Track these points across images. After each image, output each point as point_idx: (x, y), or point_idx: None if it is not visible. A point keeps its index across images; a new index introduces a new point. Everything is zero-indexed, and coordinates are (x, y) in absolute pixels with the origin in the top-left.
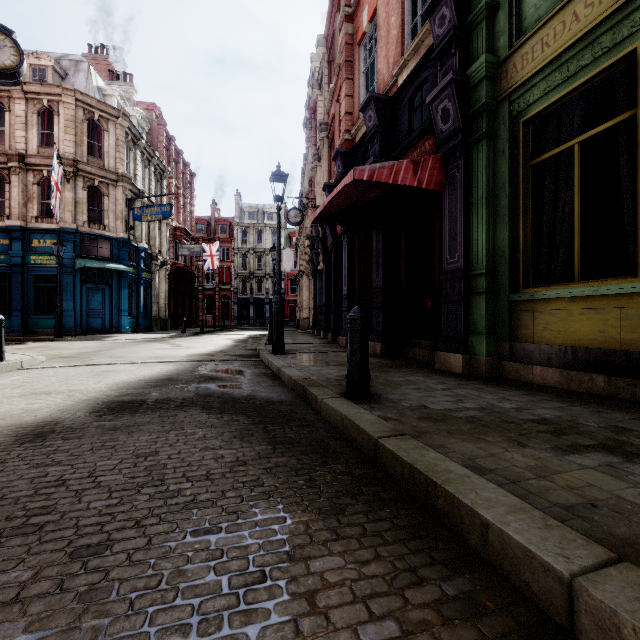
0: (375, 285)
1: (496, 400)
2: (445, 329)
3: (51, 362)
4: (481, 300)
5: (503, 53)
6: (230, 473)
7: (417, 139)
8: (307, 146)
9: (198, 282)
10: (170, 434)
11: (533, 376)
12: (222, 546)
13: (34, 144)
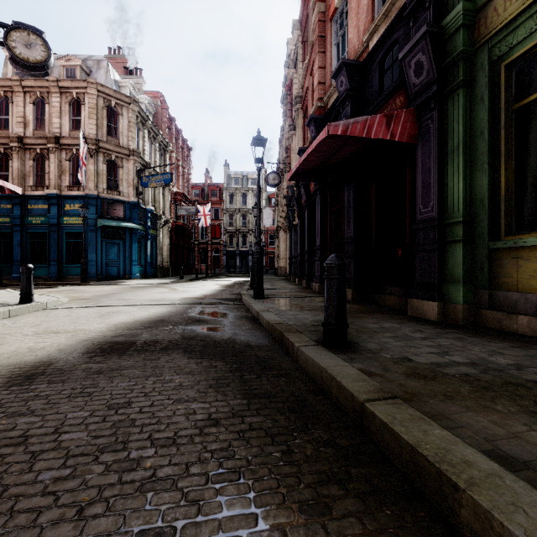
0: (346, 236)
1: (486, 353)
2: (418, 277)
3: (71, 303)
4: (457, 248)
5: None
6: (199, 436)
7: (388, 97)
8: (284, 119)
9: (194, 237)
10: (148, 381)
11: (518, 326)
12: None
13: (66, 128)
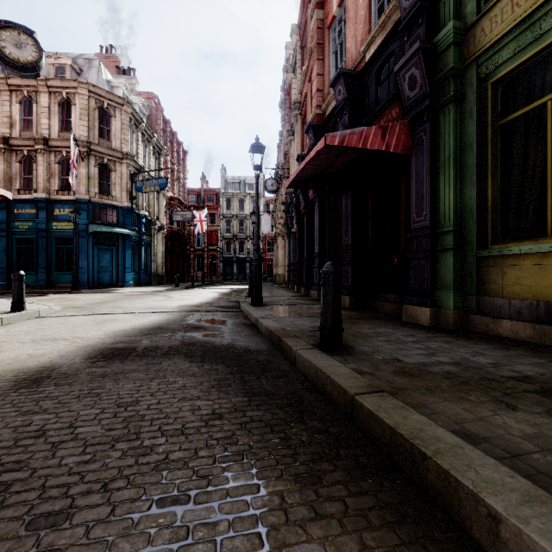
0: (344, 244)
1: (469, 354)
2: (412, 284)
3: (64, 311)
4: (448, 256)
5: (470, 19)
6: (205, 428)
7: (384, 108)
8: (282, 124)
9: (190, 244)
10: (153, 382)
11: (503, 330)
12: (188, 522)
13: (56, 130)
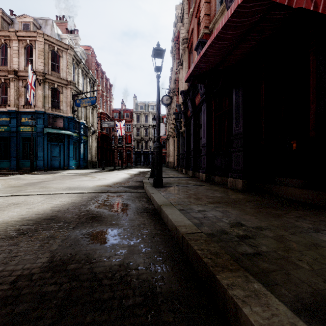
0: (234, 133)
1: None
2: None
3: None
4: None
5: None
6: None
7: None
8: (173, 61)
9: (114, 143)
10: None
11: None
12: None
13: (22, 65)
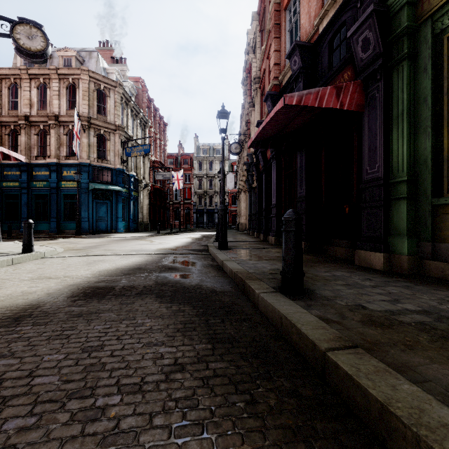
0: (299, 195)
1: (435, 301)
2: (364, 231)
3: (65, 253)
4: (402, 205)
5: None
6: (164, 383)
7: (336, 72)
8: (244, 98)
9: (169, 198)
10: (122, 324)
11: None
12: None
13: (64, 108)
